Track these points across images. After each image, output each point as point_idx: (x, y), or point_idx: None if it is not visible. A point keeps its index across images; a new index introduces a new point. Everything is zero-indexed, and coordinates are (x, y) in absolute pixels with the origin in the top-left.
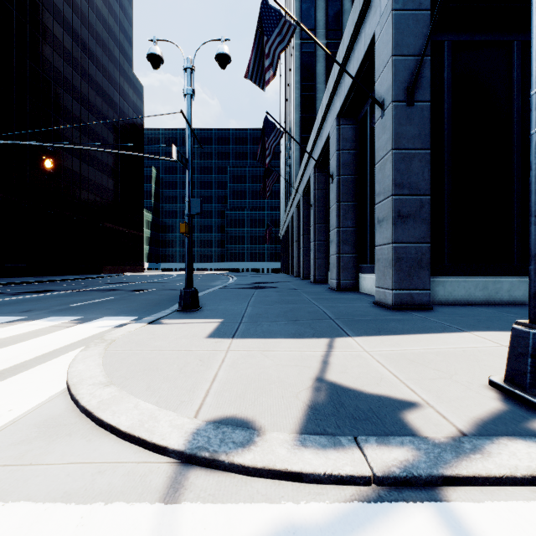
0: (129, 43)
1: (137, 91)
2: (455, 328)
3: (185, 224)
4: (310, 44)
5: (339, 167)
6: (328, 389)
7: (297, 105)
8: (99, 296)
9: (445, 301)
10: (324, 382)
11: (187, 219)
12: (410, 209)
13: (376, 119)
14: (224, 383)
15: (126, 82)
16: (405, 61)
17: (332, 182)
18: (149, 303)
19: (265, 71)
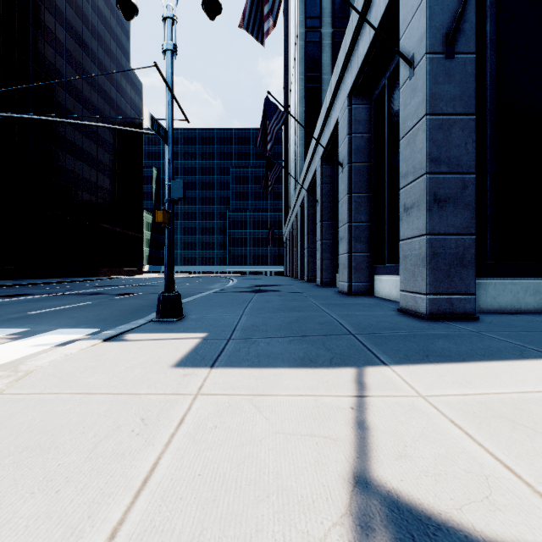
0: (126, 37)
1: (135, 87)
2: (536, 351)
3: (163, 211)
4: (315, 33)
5: (351, 154)
6: (389, 525)
7: (302, 97)
8: (74, 301)
9: (488, 308)
10: (373, 492)
11: (166, 206)
12: (450, 191)
13: (402, 82)
14: (161, 500)
15: (123, 77)
16: (443, 1)
17: (342, 171)
18: (126, 310)
19: (264, 19)
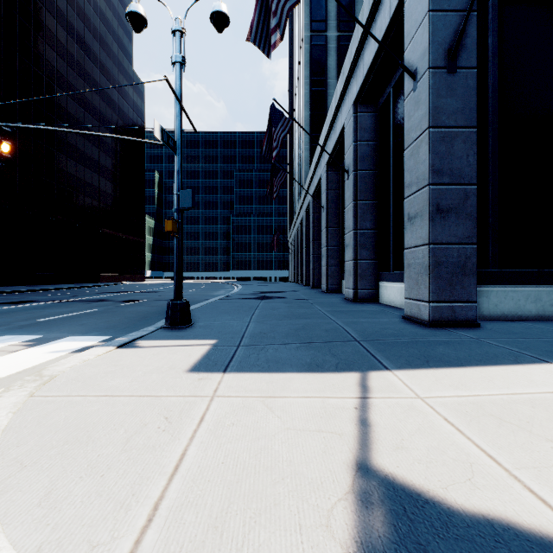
0: (129, 38)
1: (138, 90)
2: (530, 357)
3: (172, 220)
4: (320, 37)
5: (356, 161)
6: (385, 500)
7: (307, 101)
8: (80, 308)
9: (490, 315)
10: (373, 476)
11: (175, 216)
12: (452, 202)
13: (406, 94)
14: (192, 482)
15: (125, 80)
16: (446, 17)
17: (347, 178)
18: (134, 317)
19: (272, 33)
